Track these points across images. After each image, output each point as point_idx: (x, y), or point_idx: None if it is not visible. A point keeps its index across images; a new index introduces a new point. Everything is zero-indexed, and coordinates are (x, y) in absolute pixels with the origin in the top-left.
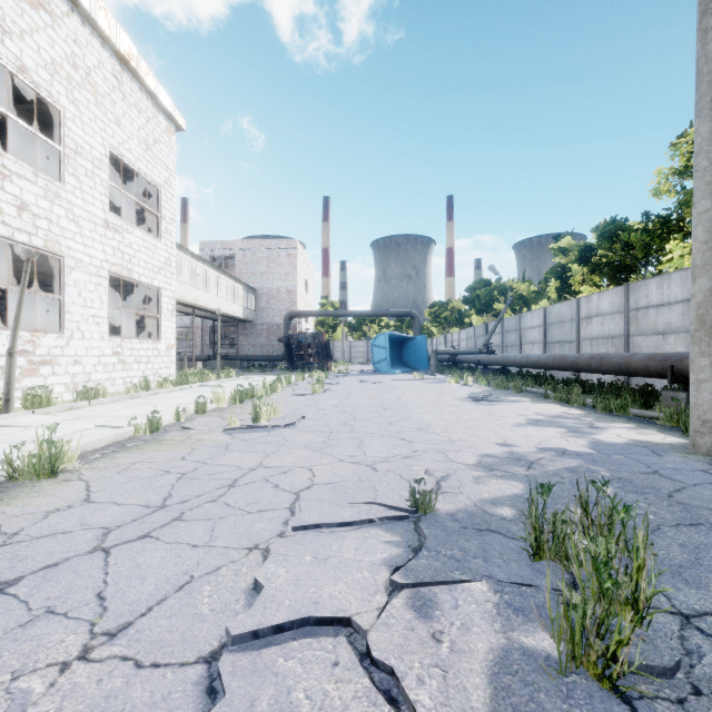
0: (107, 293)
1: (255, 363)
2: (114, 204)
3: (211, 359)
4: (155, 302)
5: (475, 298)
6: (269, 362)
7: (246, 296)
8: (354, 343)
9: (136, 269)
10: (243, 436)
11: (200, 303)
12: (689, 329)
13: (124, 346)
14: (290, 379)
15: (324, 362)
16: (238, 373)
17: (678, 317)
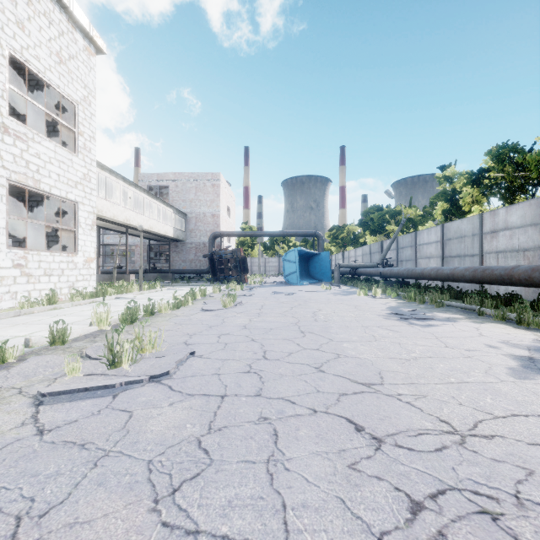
0: (5, 201)
1: (185, 275)
2: (36, 122)
3: (148, 272)
4: (72, 215)
5: (369, 221)
6: (196, 274)
7: (177, 219)
8: (268, 259)
9: (45, 181)
10: (52, 415)
11: (132, 222)
12: None
13: (28, 258)
14: (206, 291)
15: (241, 274)
16: (166, 284)
17: None
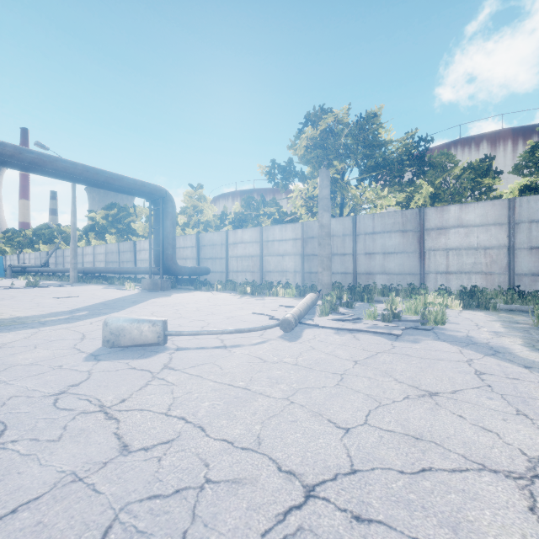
0: None
1: None
2: None
3: None
4: None
5: (42, 234)
6: None
7: None
8: None
9: None
10: None
11: None
12: (105, 261)
13: None
14: None
15: None
16: None
17: (103, 258)
